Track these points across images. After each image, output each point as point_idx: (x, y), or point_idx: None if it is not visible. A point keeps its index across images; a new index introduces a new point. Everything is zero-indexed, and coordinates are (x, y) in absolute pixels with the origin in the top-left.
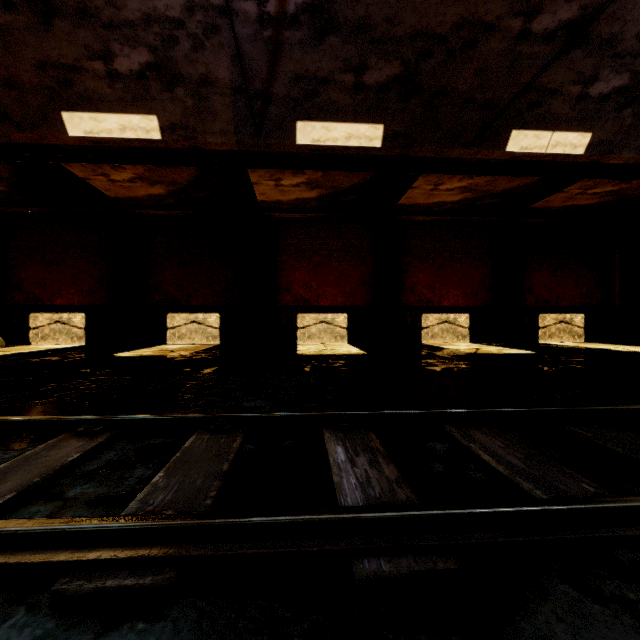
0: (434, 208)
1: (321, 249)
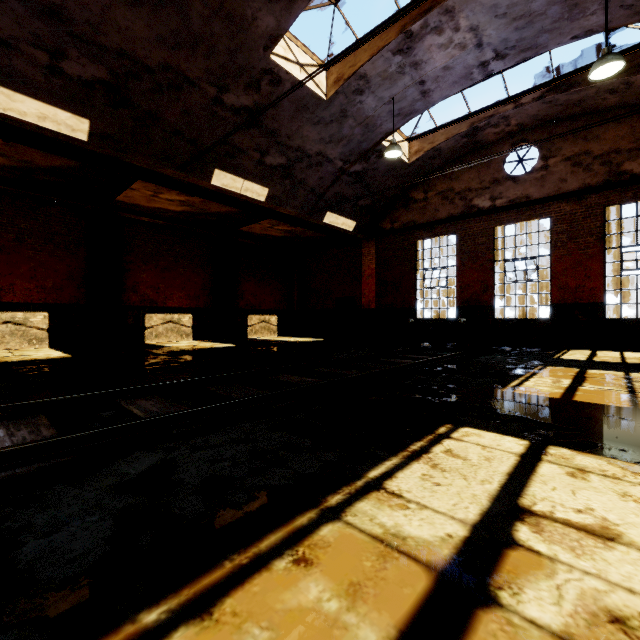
0: (157, 212)
1: (5, 230)
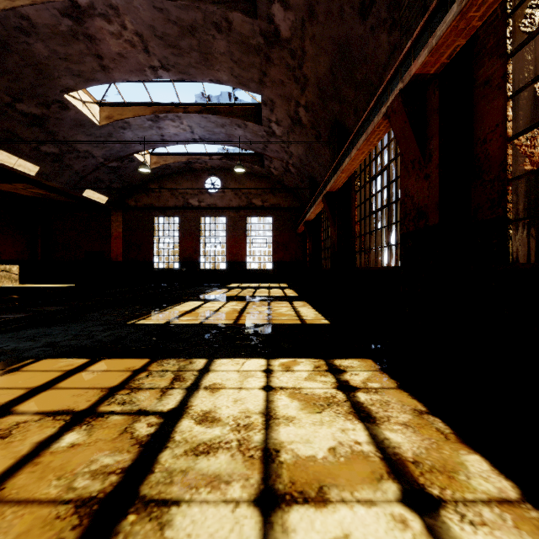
0: None
1: None
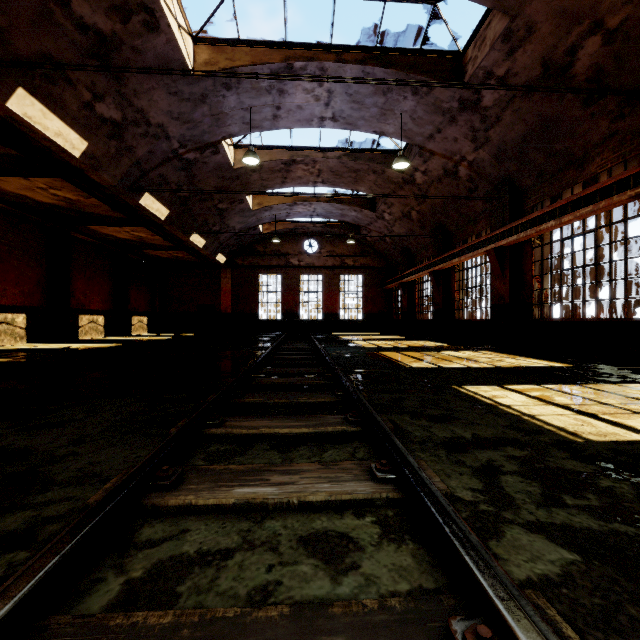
0: (99, 235)
1: (2, 243)
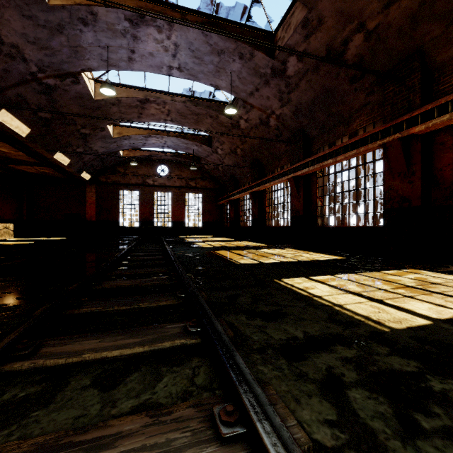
0: None
1: None
